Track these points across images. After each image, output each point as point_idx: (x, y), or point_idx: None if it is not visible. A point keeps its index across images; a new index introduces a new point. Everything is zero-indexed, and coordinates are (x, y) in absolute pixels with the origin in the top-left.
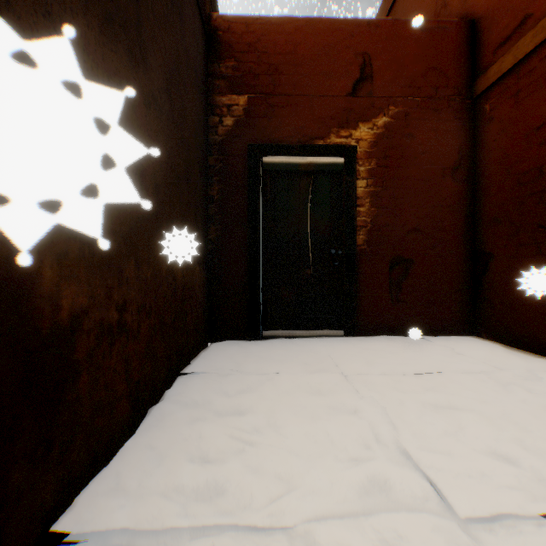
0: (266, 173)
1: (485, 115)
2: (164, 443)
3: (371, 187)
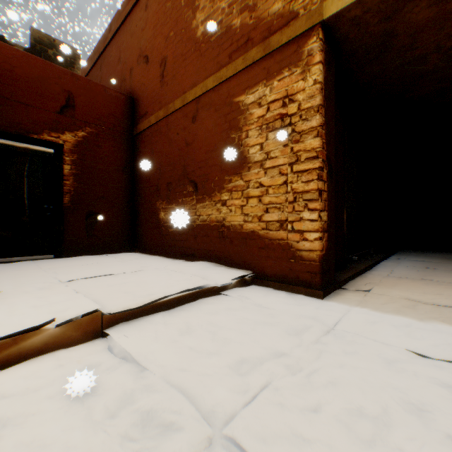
0: None
1: (137, 146)
2: None
3: (75, 170)
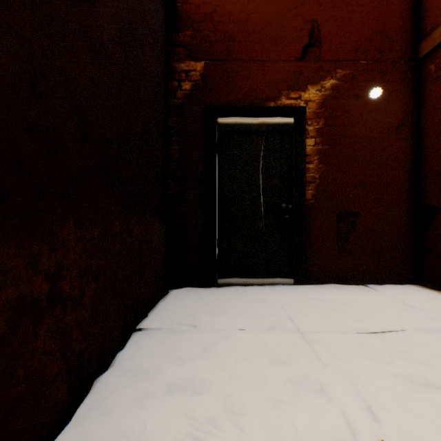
0: (221, 133)
1: (429, 75)
2: (99, 440)
3: (319, 145)
